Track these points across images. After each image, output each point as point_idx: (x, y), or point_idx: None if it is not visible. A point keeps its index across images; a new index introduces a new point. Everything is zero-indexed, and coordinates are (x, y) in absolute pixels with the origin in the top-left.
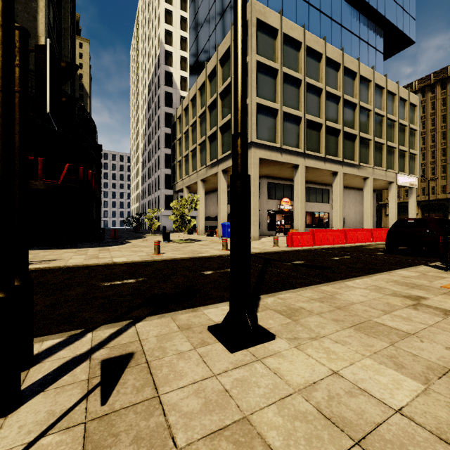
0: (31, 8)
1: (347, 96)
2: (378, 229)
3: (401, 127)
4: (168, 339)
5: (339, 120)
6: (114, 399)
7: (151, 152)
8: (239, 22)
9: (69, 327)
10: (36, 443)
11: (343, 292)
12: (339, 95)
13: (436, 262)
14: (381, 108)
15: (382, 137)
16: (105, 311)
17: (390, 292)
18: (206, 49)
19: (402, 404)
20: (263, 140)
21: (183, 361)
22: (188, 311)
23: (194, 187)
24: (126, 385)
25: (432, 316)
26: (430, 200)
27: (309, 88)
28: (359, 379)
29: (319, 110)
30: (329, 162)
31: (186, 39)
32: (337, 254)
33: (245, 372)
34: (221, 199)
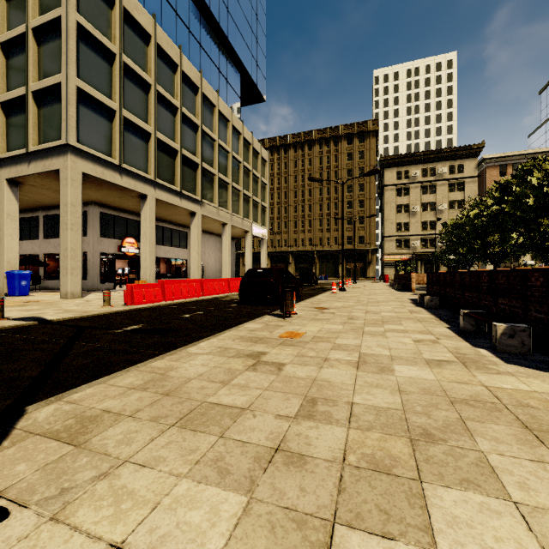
0: None
1: (206, 128)
2: (235, 279)
3: (255, 178)
4: None
5: (198, 153)
6: None
7: None
8: None
9: None
10: None
11: (181, 365)
12: (198, 124)
13: (278, 310)
14: (239, 154)
15: (239, 184)
16: None
17: (234, 353)
18: None
19: None
20: (90, 147)
21: None
22: None
23: None
24: None
25: (268, 376)
26: (277, 252)
27: (161, 99)
28: (159, 539)
29: (174, 133)
30: (186, 199)
31: None
32: (190, 310)
33: None
34: (6, 229)
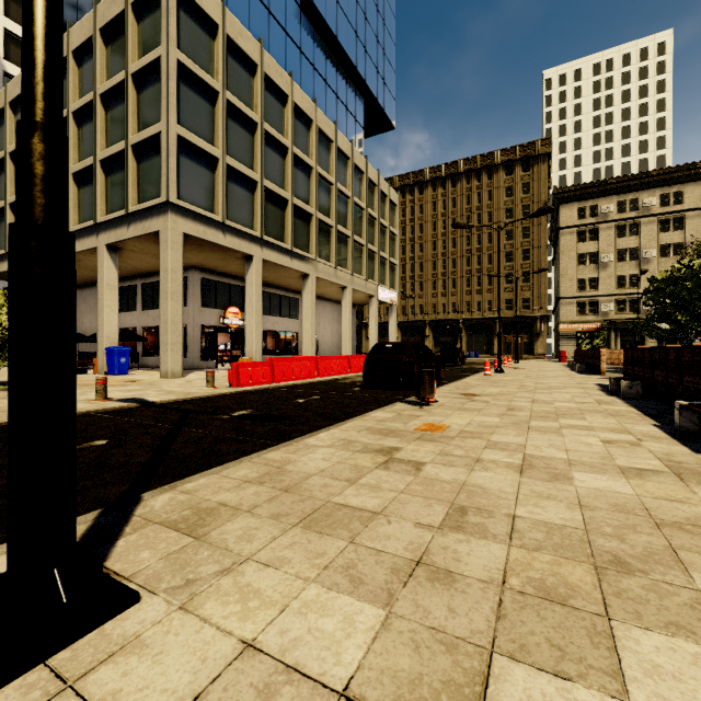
0: None
1: (322, 170)
2: (357, 356)
3: (382, 228)
4: None
5: (312, 201)
6: None
7: None
8: None
9: None
10: None
11: (299, 459)
12: (312, 166)
13: (412, 397)
14: (361, 198)
15: (362, 236)
16: None
17: (361, 447)
18: None
19: (351, 671)
20: (191, 203)
21: None
22: None
23: None
24: None
25: (403, 476)
26: (410, 322)
27: (269, 140)
28: (290, 642)
29: (284, 179)
30: (298, 259)
31: None
32: (304, 395)
33: None
34: (106, 300)
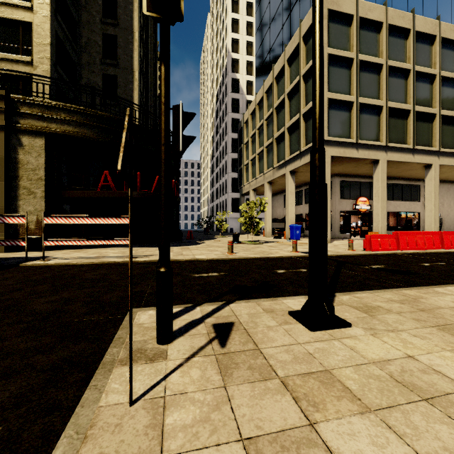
0: (129, 50)
1: (446, 72)
2: None
3: None
4: (257, 317)
5: (434, 103)
6: (229, 346)
7: (219, 157)
8: (317, 54)
9: (181, 302)
10: (190, 359)
11: (429, 297)
12: (434, 73)
13: None
14: None
15: None
16: (202, 294)
17: None
18: (273, 51)
19: None
20: (335, 136)
21: (272, 331)
22: (269, 299)
23: (260, 189)
24: (234, 340)
25: None
26: None
27: (392, 71)
28: (435, 364)
29: (406, 95)
30: (419, 154)
31: (252, 43)
32: (428, 260)
33: (324, 345)
34: (289, 200)
